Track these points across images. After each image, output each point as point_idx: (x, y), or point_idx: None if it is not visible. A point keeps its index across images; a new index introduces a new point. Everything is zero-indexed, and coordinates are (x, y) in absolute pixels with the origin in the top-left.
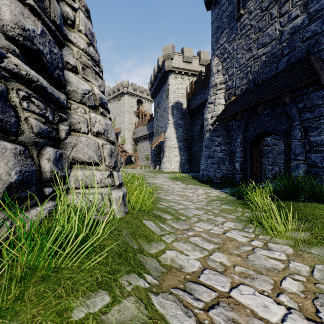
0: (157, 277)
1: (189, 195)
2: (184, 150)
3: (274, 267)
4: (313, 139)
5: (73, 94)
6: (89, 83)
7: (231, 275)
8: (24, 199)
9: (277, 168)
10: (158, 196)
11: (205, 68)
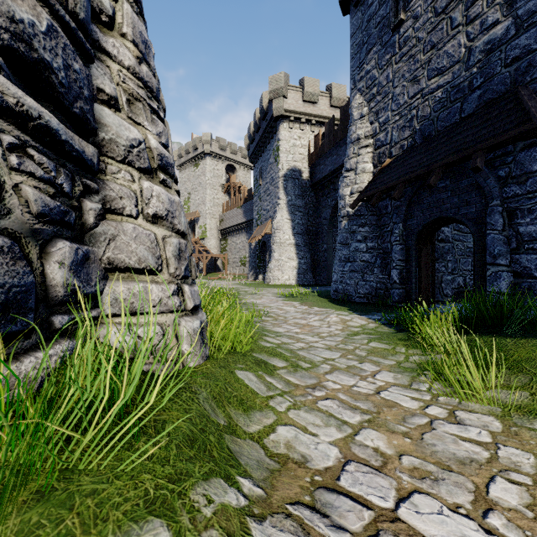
0: (262, 482)
1: (313, 325)
2: (304, 249)
3: (471, 456)
4: (523, 231)
5: (110, 146)
6: (140, 128)
7: (396, 474)
8: (10, 338)
9: (460, 279)
10: (261, 327)
11: (340, 112)
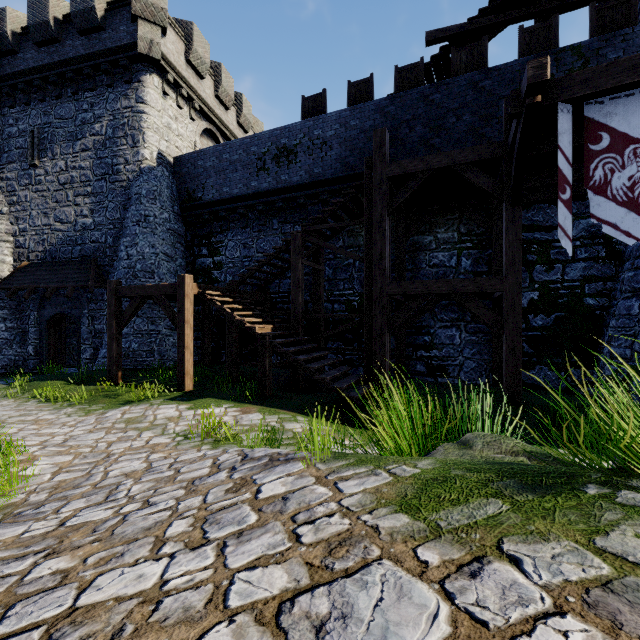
0: None
1: None
2: None
3: None
4: (97, 327)
5: None
6: None
7: None
8: None
9: None
10: None
11: None
